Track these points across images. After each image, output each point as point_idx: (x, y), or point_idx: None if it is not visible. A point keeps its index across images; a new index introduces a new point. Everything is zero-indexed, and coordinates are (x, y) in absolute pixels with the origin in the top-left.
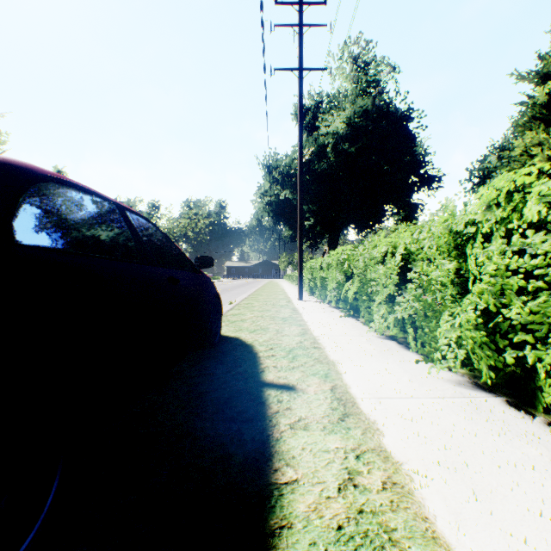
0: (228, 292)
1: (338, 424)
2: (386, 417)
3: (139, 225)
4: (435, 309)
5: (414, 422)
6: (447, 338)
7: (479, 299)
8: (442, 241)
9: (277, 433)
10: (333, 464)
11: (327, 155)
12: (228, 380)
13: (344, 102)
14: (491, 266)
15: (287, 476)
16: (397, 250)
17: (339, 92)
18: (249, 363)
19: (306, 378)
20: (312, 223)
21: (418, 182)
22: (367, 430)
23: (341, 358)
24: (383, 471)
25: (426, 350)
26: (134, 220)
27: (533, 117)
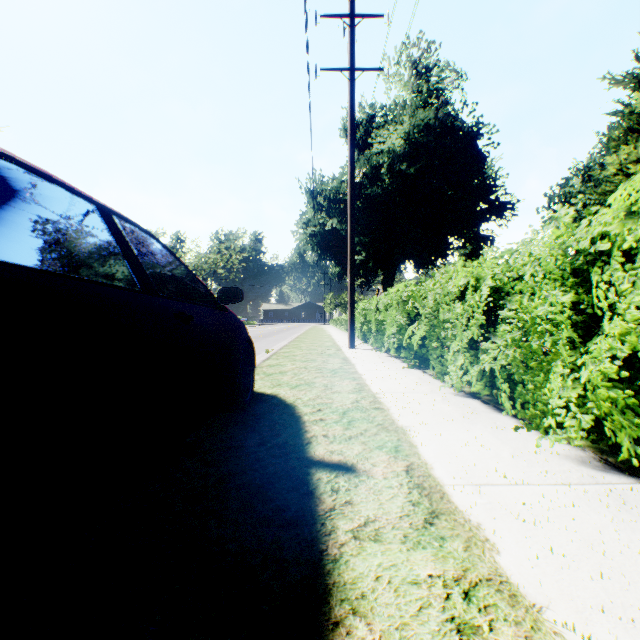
0: (265, 338)
1: (426, 530)
2: (494, 519)
3: (135, 239)
4: (541, 358)
5: (538, 526)
6: (563, 398)
7: (622, 343)
8: (551, 266)
9: (334, 548)
10: (430, 611)
11: (382, 177)
12: (261, 457)
13: (402, 114)
14: (636, 296)
15: (355, 638)
16: (481, 282)
17: (396, 103)
18: (290, 431)
19: (370, 453)
20: (363, 258)
21: (488, 210)
22: (471, 541)
23: (412, 423)
24: (515, 626)
25: (529, 414)
26: (126, 231)
27: (629, 129)
